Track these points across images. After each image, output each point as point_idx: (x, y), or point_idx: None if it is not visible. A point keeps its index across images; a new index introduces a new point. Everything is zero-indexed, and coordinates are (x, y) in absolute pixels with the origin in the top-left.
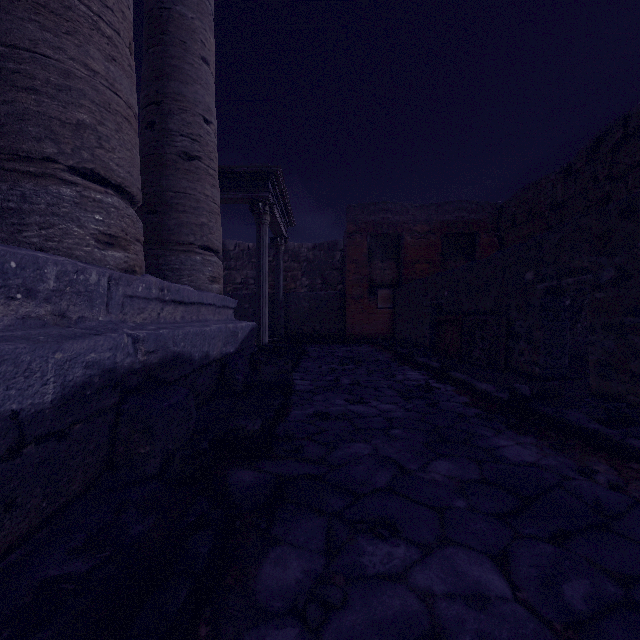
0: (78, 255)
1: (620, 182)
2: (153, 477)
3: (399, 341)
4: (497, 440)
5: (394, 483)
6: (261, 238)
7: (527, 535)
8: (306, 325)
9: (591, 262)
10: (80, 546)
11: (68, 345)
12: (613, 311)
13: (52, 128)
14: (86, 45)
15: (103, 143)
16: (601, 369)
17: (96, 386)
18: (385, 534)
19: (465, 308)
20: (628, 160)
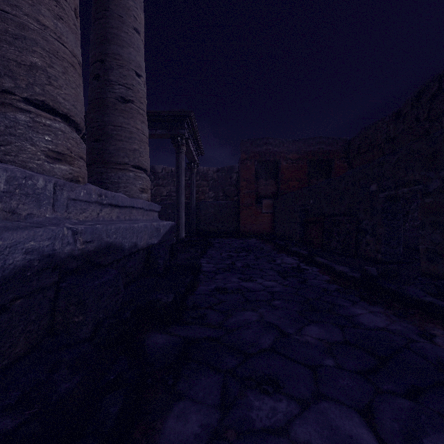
0: (31, 167)
1: (436, 122)
2: (85, 340)
3: (277, 236)
4: (354, 309)
5: (276, 344)
6: (179, 162)
7: (386, 391)
8: (212, 225)
9: (421, 176)
10: (13, 403)
11: (8, 234)
12: (439, 212)
13: (10, 67)
14: (38, 5)
15: (52, 81)
16: (429, 255)
17: (36, 268)
18: (270, 390)
19: (325, 212)
20: (442, 106)
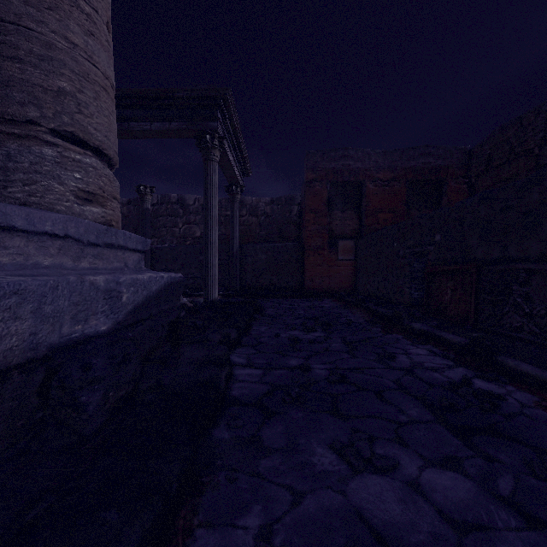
0: None
1: None
2: None
3: (363, 295)
4: None
5: None
6: (209, 176)
7: None
8: (263, 278)
9: None
10: None
11: None
12: None
13: None
14: None
15: None
16: None
17: None
18: None
19: (478, 254)
20: None
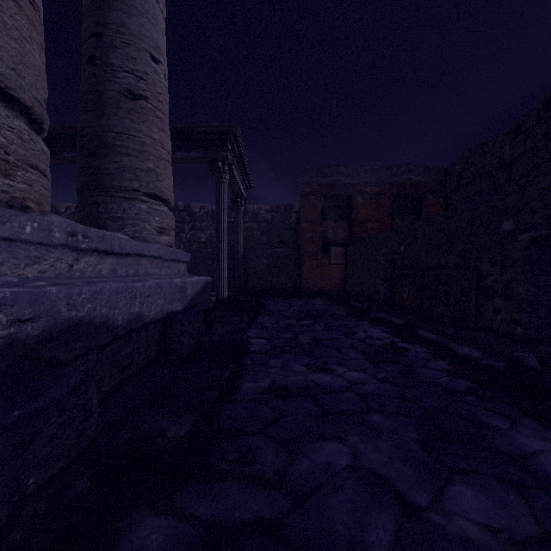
0: None
1: None
2: None
3: (351, 295)
4: (521, 438)
5: (403, 549)
6: (220, 196)
7: None
8: (264, 280)
9: None
10: None
11: None
12: None
13: None
14: None
15: None
16: None
17: None
18: None
19: (424, 263)
20: None
